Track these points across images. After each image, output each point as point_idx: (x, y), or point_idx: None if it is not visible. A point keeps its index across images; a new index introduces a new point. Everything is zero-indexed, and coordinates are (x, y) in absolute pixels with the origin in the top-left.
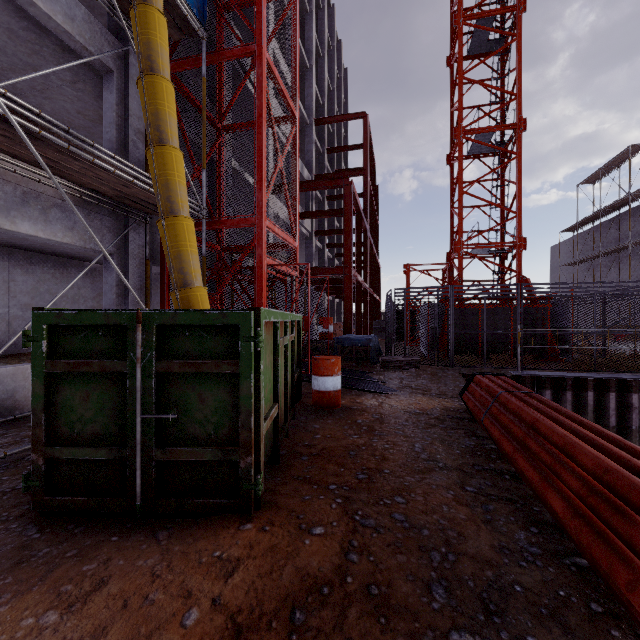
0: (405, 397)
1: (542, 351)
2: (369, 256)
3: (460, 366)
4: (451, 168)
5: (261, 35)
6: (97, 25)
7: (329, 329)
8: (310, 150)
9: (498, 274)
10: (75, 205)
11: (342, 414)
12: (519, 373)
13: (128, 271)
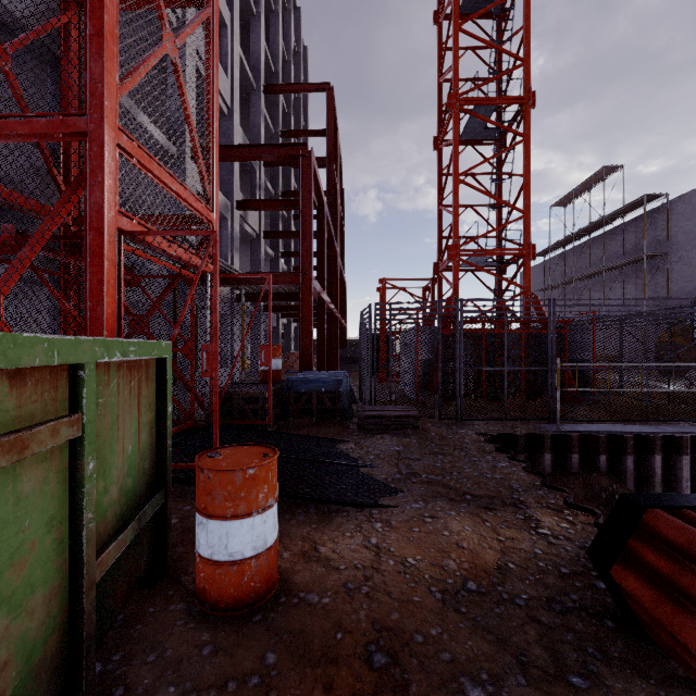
0: (424, 522)
1: (580, 394)
2: (334, 270)
3: (471, 419)
4: (440, 155)
5: None
6: None
7: (276, 365)
8: (257, 124)
9: (498, 291)
10: None
11: (274, 650)
12: (559, 429)
13: None
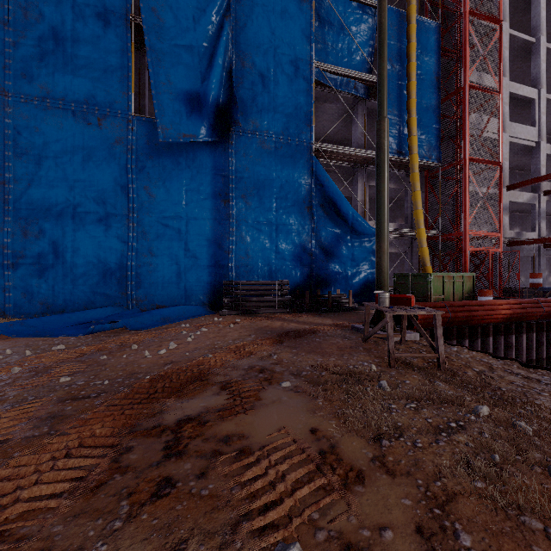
0: None
1: None
2: None
3: None
4: None
5: (465, 154)
6: (402, 178)
7: (537, 281)
8: None
9: None
10: (396, 240)
11: None
12: None
13: (412, 258)
